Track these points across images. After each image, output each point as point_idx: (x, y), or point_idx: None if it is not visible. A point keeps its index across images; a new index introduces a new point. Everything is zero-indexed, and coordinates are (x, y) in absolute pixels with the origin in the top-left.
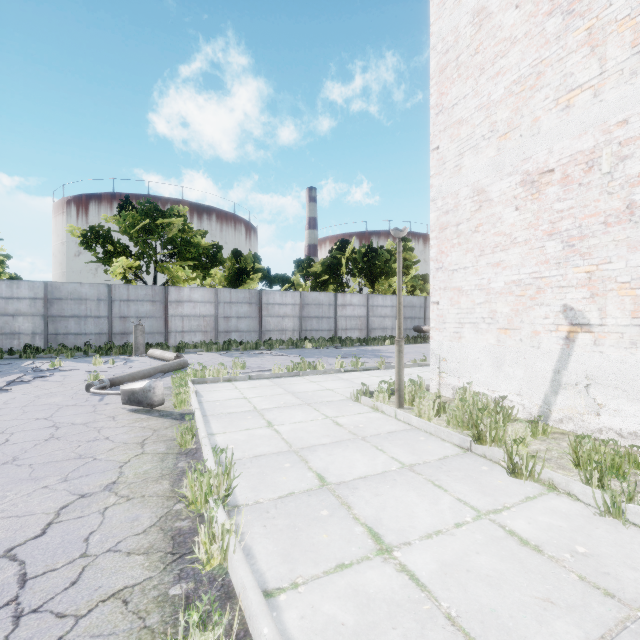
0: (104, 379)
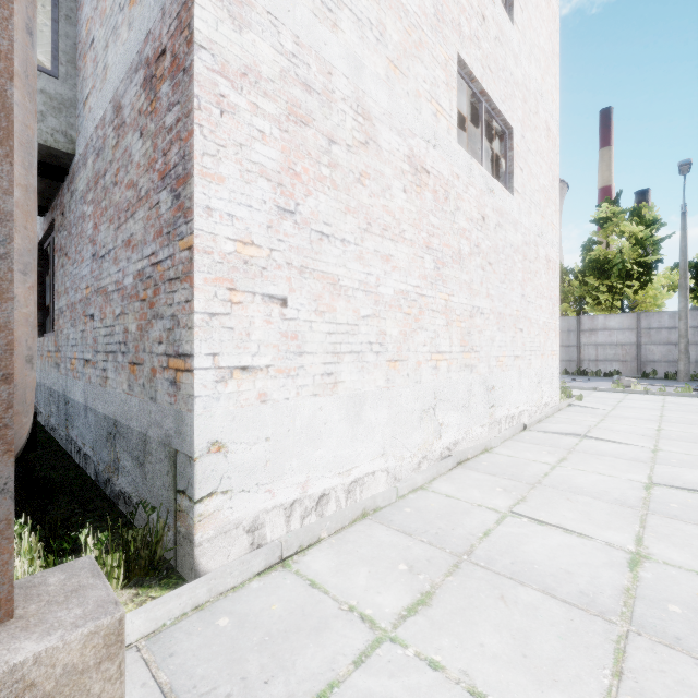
0: None
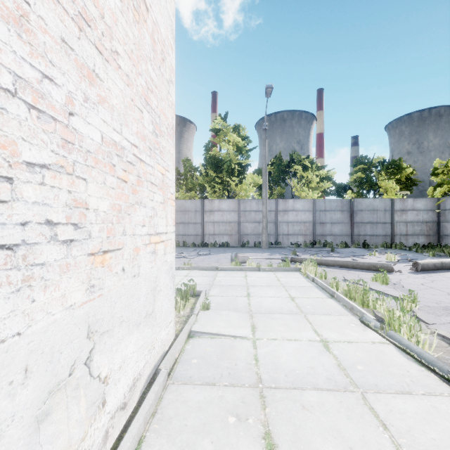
0: (289, 256)
